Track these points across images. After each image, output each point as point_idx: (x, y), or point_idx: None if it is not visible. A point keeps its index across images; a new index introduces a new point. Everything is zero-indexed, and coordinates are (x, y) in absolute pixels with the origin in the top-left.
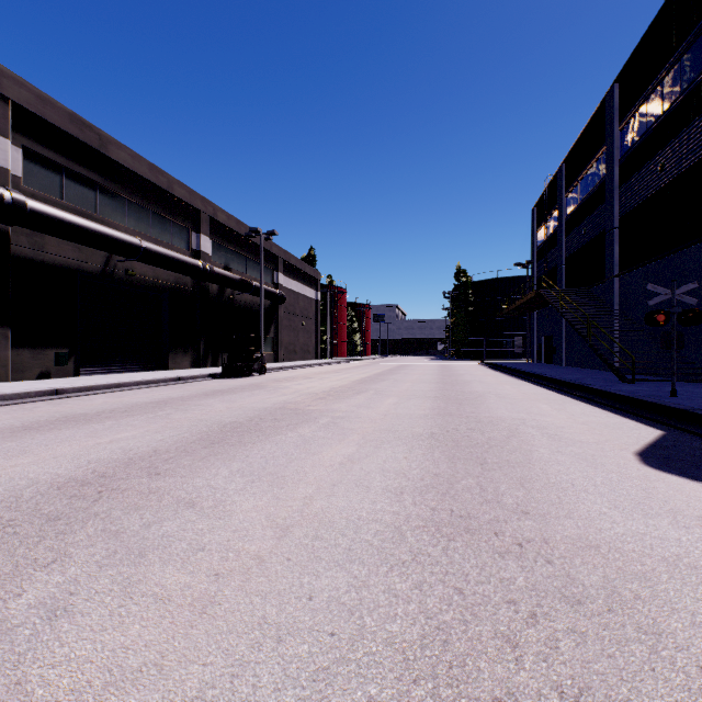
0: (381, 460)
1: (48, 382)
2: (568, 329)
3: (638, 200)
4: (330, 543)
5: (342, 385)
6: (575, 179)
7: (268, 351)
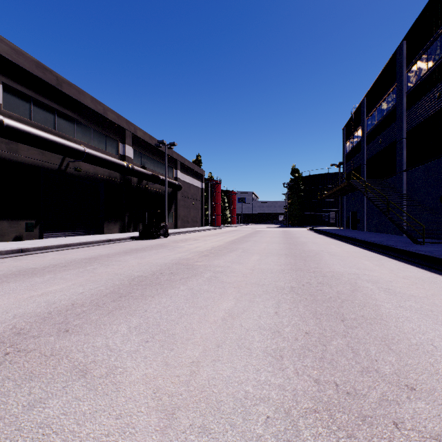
0: (256, 315)
1: (19, 243)
2: (368, 207)
3: (421, 118)
4: (218, 441)
5: (219, 245)
6: (373, 107)
7: (170, 221)
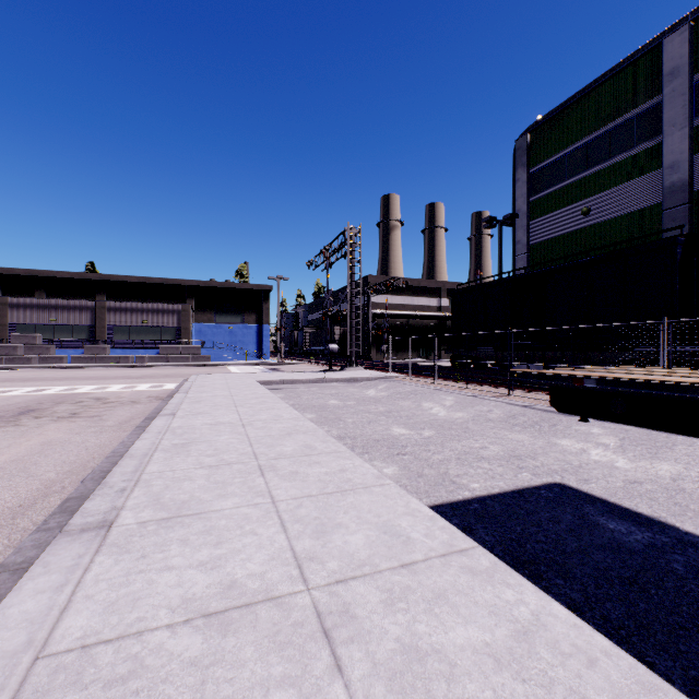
0: None
1: None
2: None
3: None
4: None
5: None
6: None
7: None
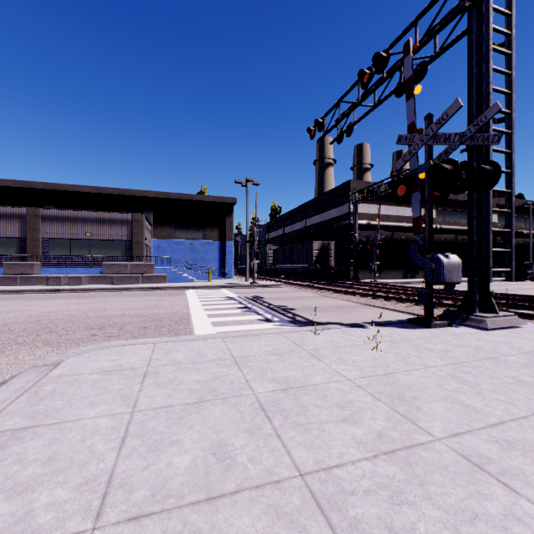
0: None
1: None
2: None
3: None
4: None
5: None
6: None
7: (533, 269)
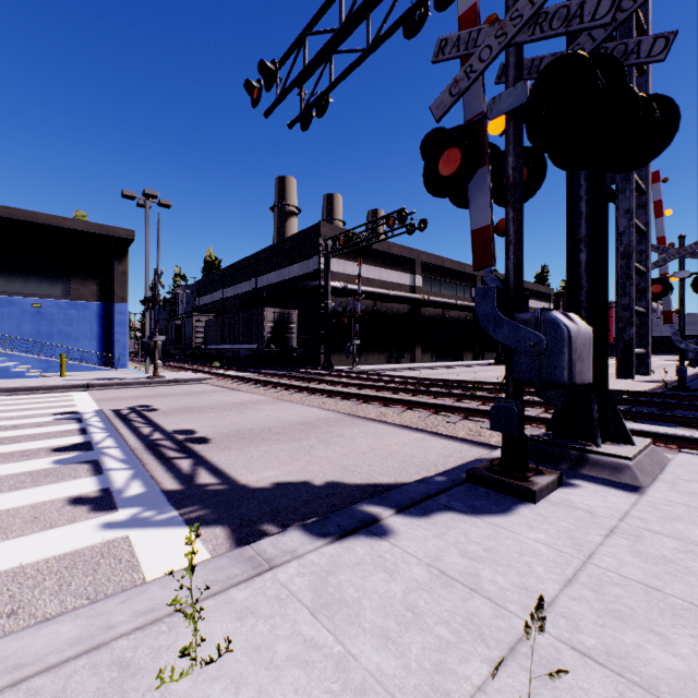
0: None
1: (434, 364)
2: None
3: None
4: None
5: None
6: None
7: None
